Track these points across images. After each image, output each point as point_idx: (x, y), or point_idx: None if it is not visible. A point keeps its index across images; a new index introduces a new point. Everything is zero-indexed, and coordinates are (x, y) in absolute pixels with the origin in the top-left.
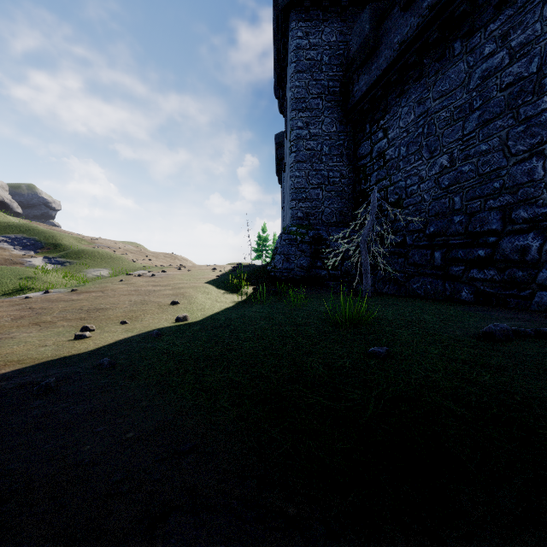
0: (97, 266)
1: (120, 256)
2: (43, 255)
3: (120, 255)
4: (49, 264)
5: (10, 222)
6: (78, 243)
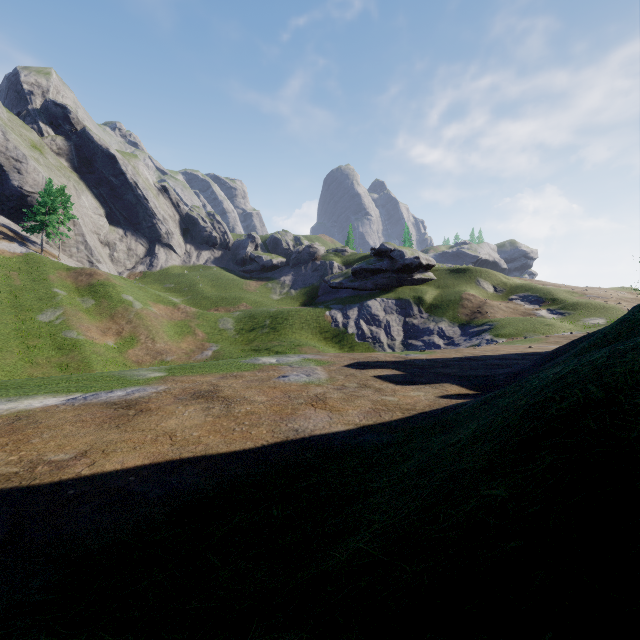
0: (591, 316)
1: (612, 306)
2: (545, 308)
3: (613, 304)
4: (551, 315)
5: (517, 284)
6: (570, 296)
